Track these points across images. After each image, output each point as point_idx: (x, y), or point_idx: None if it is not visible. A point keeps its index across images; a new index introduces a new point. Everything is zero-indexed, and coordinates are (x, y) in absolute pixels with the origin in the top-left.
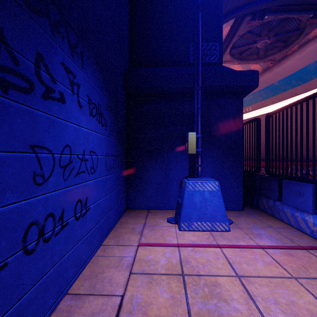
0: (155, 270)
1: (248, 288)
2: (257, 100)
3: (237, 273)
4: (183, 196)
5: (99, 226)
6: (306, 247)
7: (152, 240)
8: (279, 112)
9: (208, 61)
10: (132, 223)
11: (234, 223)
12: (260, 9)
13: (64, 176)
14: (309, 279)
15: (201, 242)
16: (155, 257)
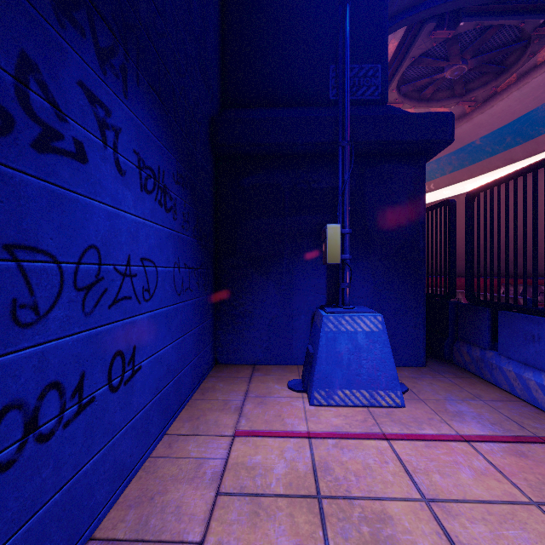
0: (266, 486)
1: (448, 526)
2: (445, 172)
3: (422, 494)
4: (317, 342)
5: (160, 400)
6: None
7: (260, 425)
8: (491, 188)
9: (361, 97)
10: (225, 391)
11: (411, 390)
12: (451, 9)
13: (85, 307)
14: None
15: (351, 428)
16: (266, 460)
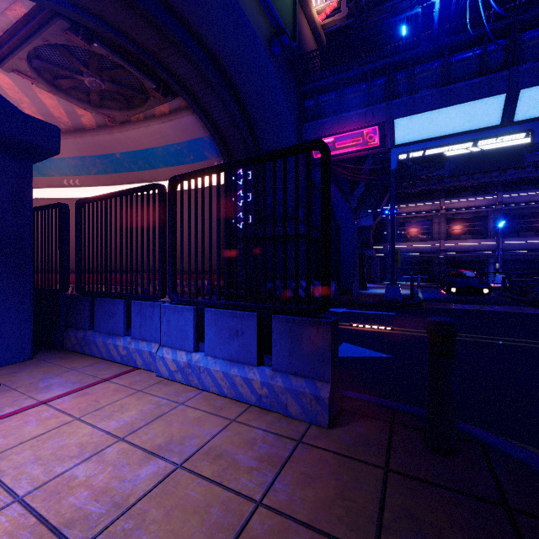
0: None
1: None
2: (90, 172)
3: None
4: None
5: None
6: (110, 378)
7: None
8: (92, 202)
9: None
10: None
11: (4, 384)
12: (85, 24)
13: None
14: (96, 410)
15: None
16: None
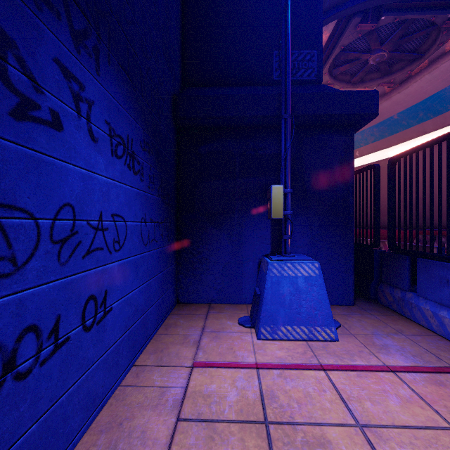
0: (220, 413)
1: None
2: (368, 141)
3: (356, 420)
4: (264, 285)
5: (129, 336)
6: None
7: (215, 357)
8: (410, 155)
9: (300, 77)
10: (185, 327)
11: (343, 326)
12: (374, 6)
13: (61, 258)
14: None
15: (293, 360)
16: (220, 389)
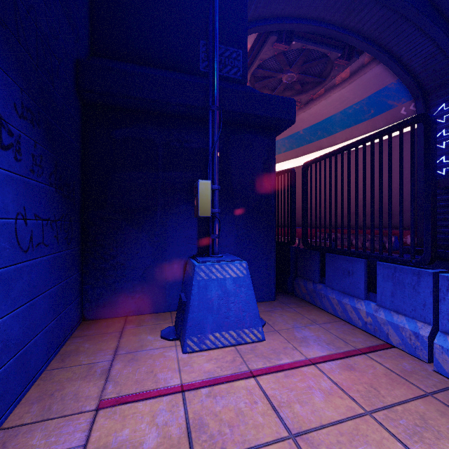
0: None
1: None
2: (281, 151)
3: (289, 430)
4: (190, 291)
5: None
6: (364, 349)
7: (129, 388)
8: (320, 161)
9: (227, 74)
10: (91, 352)
11: (268, 323)
12: (287, 29)
13: None
14: (386, 409)
15: (222, 372)
16: (135, 433)
